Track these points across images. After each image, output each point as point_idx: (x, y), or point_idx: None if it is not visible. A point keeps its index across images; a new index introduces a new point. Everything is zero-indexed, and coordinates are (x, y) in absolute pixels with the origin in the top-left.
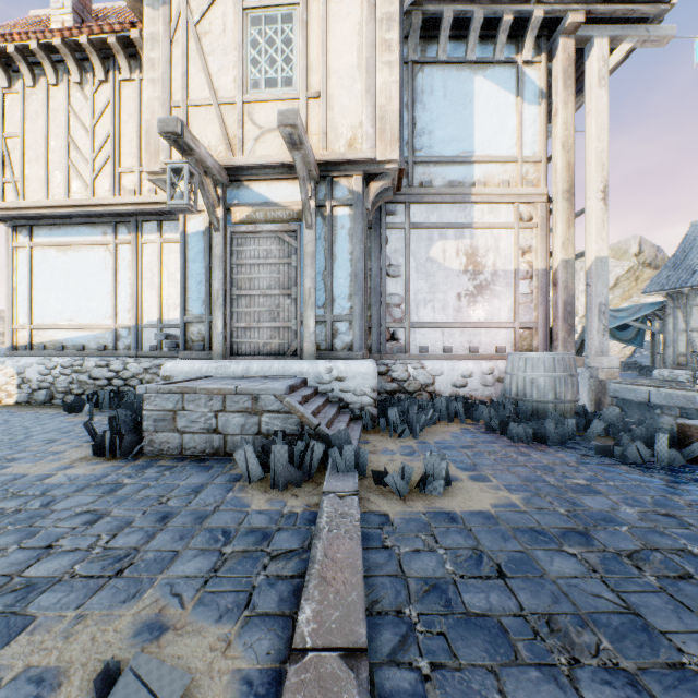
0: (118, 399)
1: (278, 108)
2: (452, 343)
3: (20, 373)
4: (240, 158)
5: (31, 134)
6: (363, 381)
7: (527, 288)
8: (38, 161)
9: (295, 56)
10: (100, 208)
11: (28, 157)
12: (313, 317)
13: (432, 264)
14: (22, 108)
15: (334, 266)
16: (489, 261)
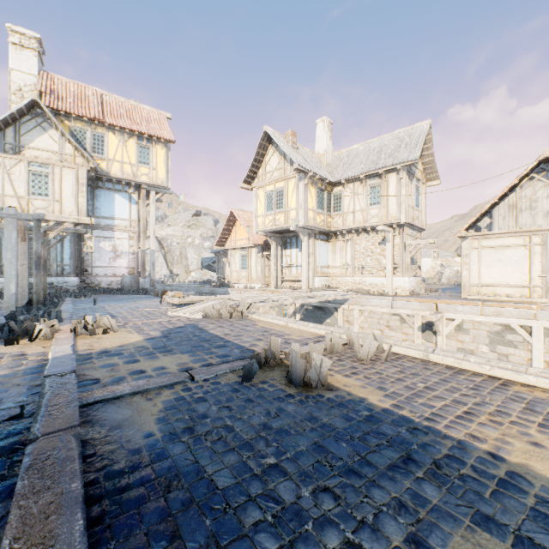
0: None
1: (43, 202)
2: (108, 272)
3: None
4: None
5: None
6: (74, 283)
7: (133, 257)
8: None
9: (49, 188)
10: None
11: None
12: (56, 265)
13: (101, 248)
14: None
15: (64, 250)
16: (120, 248)
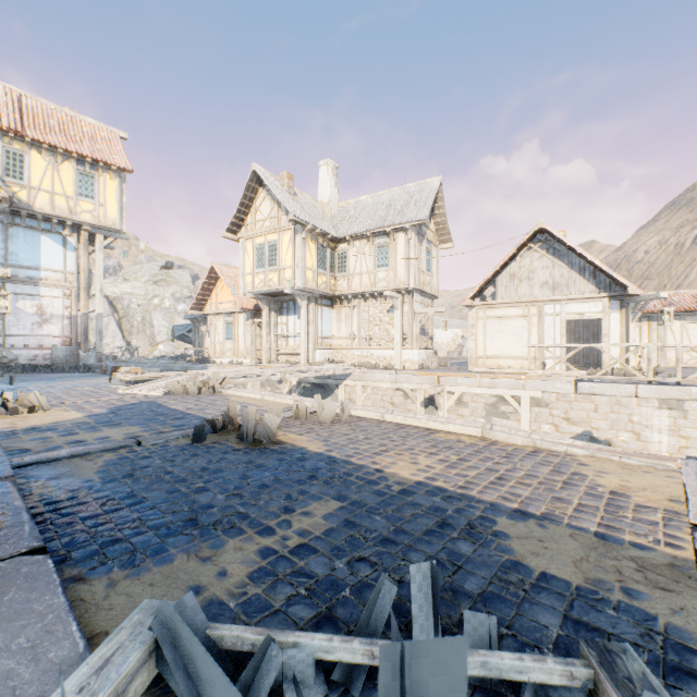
0: None
1: None
2: (30, 343)
3: None
4: None
5: None
6: None
7: (69, 322)
8: None
9: None
10: None
11: None
12: None
13: (19, 310)
14: None
15: None
16: (50, 310)
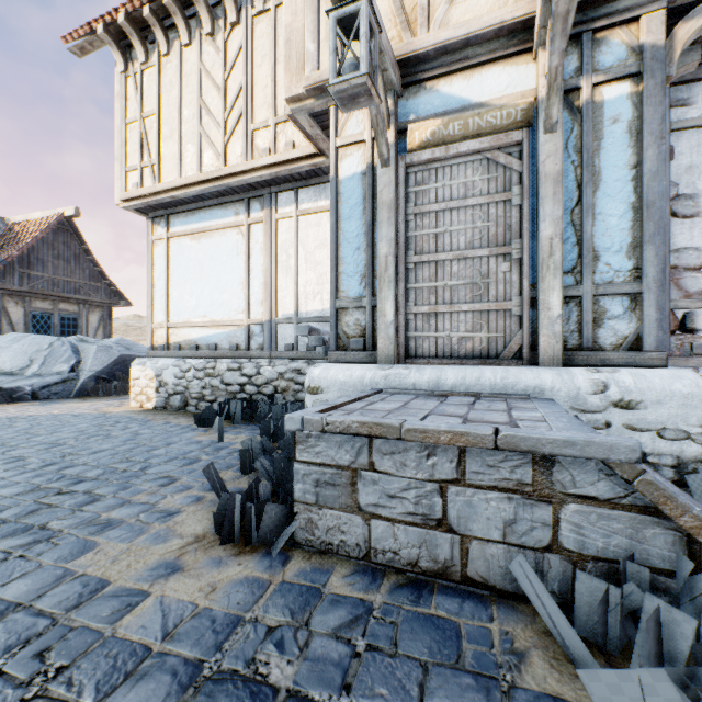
0: (250, 411)
1: None
2: None
3: (157, 375)
4: (424, 38)
5: (165, 108)
6: (683, 410)
7: None
8: (172, 137)
9: None
10: (232, 180)
11: (163, 135)
12: (557, 290)
13: None
14: (157, 81)
15: (595, 195)
16: None
